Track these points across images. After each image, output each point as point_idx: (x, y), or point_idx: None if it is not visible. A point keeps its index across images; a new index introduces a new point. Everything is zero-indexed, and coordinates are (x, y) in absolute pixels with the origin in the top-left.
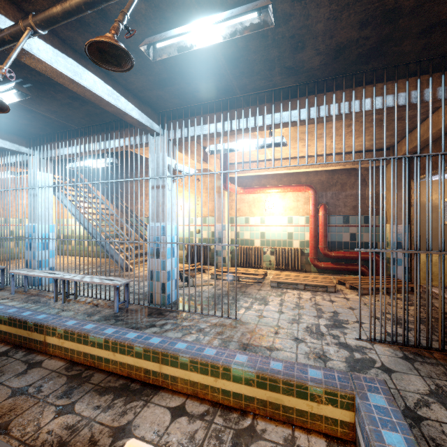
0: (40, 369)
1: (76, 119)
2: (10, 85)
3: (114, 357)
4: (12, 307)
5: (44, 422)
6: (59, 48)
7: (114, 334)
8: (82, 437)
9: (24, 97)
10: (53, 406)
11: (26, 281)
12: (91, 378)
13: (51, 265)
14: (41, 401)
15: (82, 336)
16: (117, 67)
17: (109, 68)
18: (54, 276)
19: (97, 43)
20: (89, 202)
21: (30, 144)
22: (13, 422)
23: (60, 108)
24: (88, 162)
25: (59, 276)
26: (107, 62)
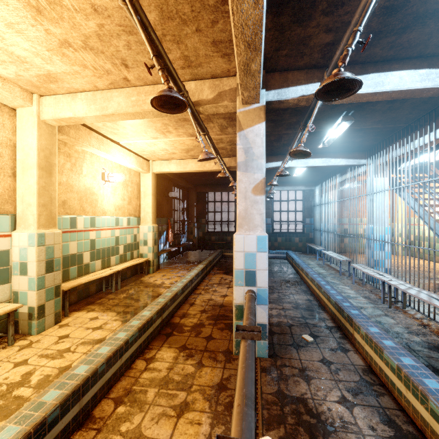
0: (344, 355)
1: (402, 118)
2: (339, 120)
3: (405, 394)
4: (340, 295)
5: (329, 397)
6: (359, 73)
7: (410, 367)
8: (347, 438)
9: (350, 123)
10: (340, 391)
11: (363, 275)
12: (379, 396)
13: (387, 265)
14: (334, 381)
15: (377, 348)
16: (348, 92)
17: (343, 97)
18: (381, 278)
19: (320, 91)
20: (437, 199)
21: (368, 156)
22: (314, 380)
23: (382, 116)
24: (418, 159)
25: (385, 279)
26: (337, 95)
